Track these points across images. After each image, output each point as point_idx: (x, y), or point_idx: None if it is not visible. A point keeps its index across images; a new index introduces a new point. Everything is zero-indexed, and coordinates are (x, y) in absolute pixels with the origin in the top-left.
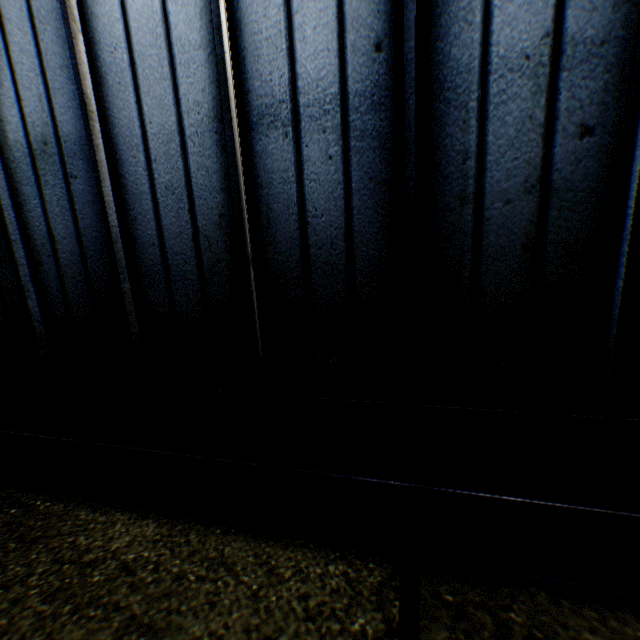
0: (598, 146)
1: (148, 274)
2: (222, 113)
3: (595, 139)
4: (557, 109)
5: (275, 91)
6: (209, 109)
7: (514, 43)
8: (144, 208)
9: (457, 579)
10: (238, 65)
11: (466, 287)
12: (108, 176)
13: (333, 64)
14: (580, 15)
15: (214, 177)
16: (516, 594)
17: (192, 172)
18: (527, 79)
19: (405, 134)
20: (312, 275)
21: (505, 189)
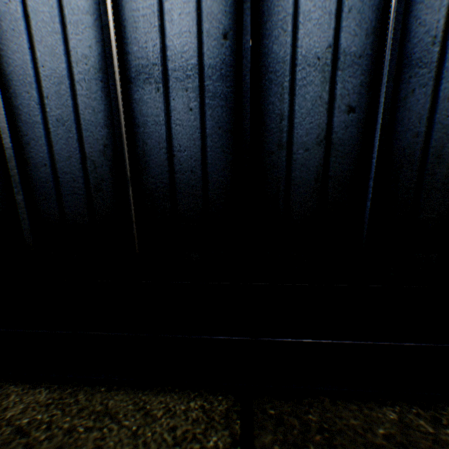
0: (358, 119)
1: (40, 188)
2: (106, 66)
3: (356, 115)
4: (335, 94)
5: (149, 56)
6: (95, 62)
7: (311, 48)
8: (37, 135)
9: (276, 398)
10: (120, 32)
11: (281, 204)
12: (2, 106)
13: (193, 43)
14: (348, 37)
15: (99, 115)
16: (312, 402)
17: (80, 110)
18: (318, 72)
19: (243, 99)
20: (177, 193)
21: (305, 141)
